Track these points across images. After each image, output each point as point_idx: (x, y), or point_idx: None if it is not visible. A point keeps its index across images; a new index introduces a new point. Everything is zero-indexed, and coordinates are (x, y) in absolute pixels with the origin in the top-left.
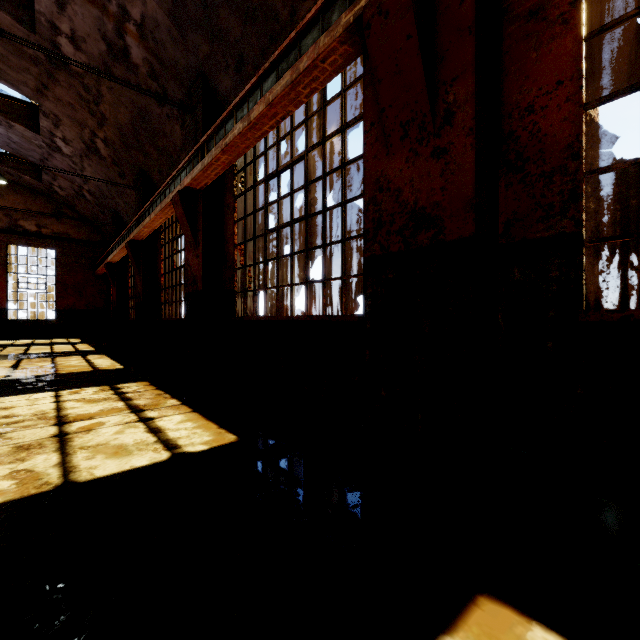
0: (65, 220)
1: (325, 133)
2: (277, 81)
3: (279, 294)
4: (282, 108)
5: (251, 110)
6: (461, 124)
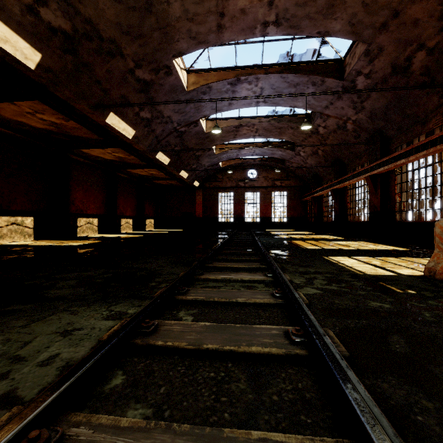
0: (289, 178)
1: (441, 159)
2: (420, 151)
3: (419, 213)
4: (422, 157)
5: (409, 157)
6: None
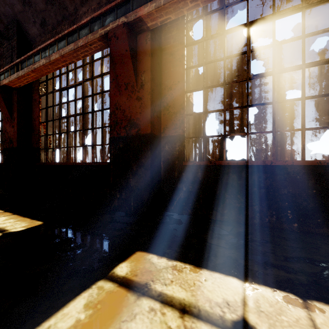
0: None
1: (93, 75)
2: (66, 45)
3: (68, 151)
4: (69, 59)
5: (51, 55)
6: (146, 89)
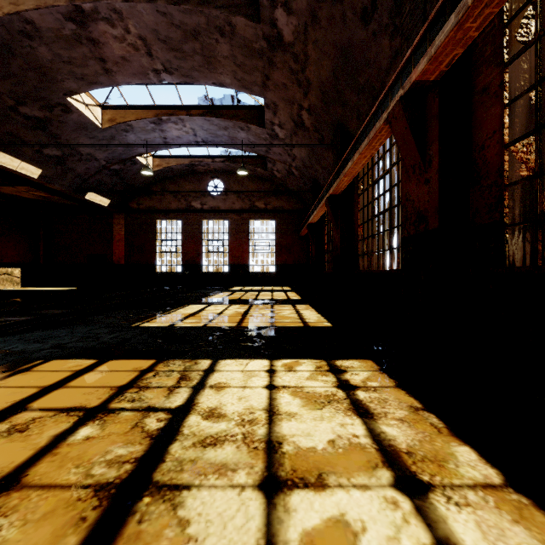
0: (280, 197)
1: None
2: None
3: None
4: None
5: None
6: None
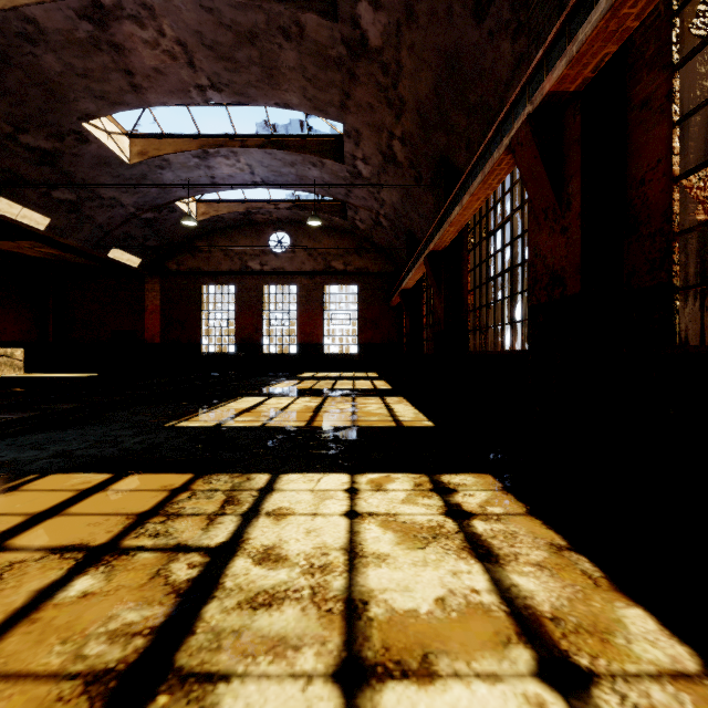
0: (364, 255)
1: None
2: None
3: None
4: None
5: None
6: None
